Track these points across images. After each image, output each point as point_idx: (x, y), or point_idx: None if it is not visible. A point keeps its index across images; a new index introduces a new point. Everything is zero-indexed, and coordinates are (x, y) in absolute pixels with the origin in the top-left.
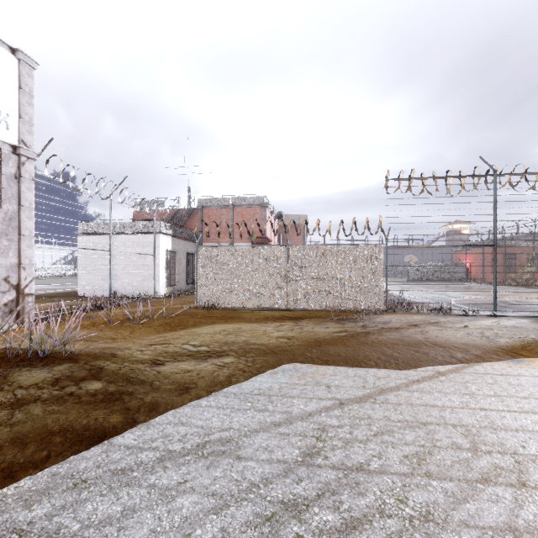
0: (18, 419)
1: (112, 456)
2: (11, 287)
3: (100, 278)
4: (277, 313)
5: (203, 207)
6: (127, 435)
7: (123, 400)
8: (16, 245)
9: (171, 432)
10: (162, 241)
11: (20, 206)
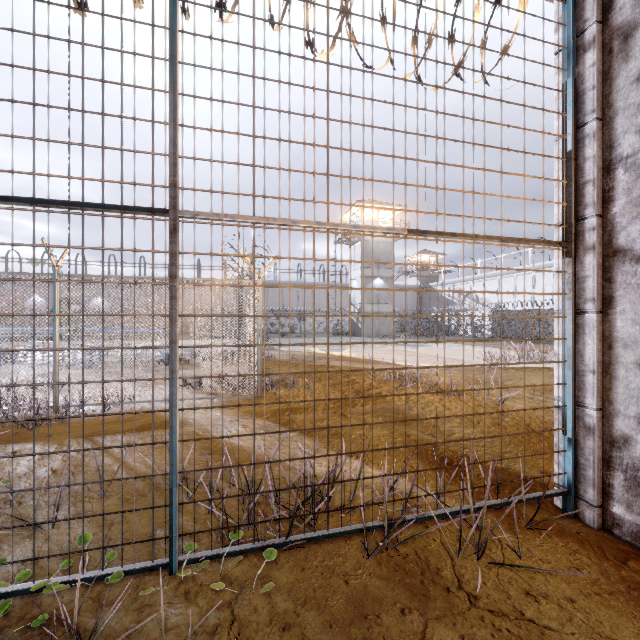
0: None
1: None
2: None
3: None
4: (292, 368)
5: None
6: None
7: None
8: None
9: None
10: None
11: None
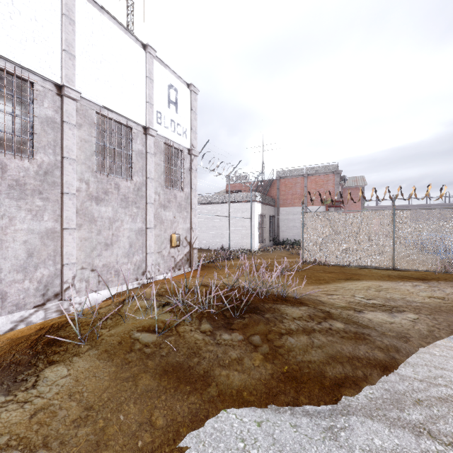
0: (317, 342)
1: (414, 385)
2: (187, 243)
3: (211, 236)
4: (392, 273)
5: (280, 177)
6: (402, 369)
7: (370, 339)
8: (189, 215)
9: (440, 374)
10: (256, 207)
11: (191, 189)
